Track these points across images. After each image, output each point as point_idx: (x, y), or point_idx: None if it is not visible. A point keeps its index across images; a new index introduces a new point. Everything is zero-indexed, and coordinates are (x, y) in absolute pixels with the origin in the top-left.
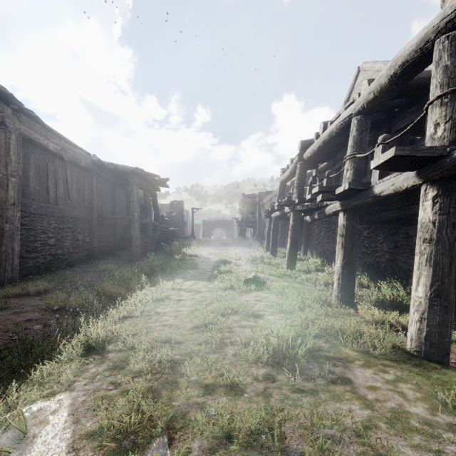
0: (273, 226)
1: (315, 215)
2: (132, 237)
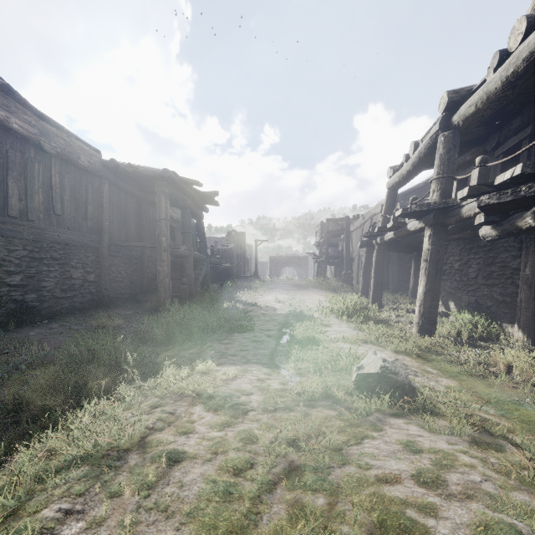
0: (377, 258)
1: (525, 218)
2: (158, 275)
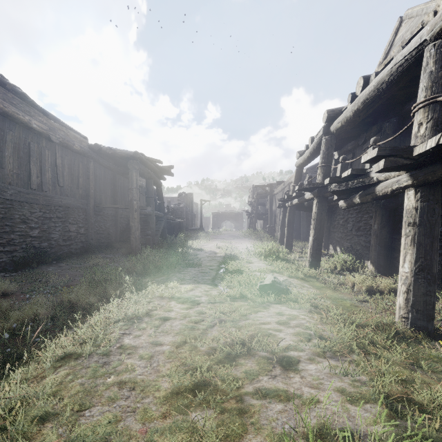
0: (289, 216)
1: (356, 198)
2: (131, 228)
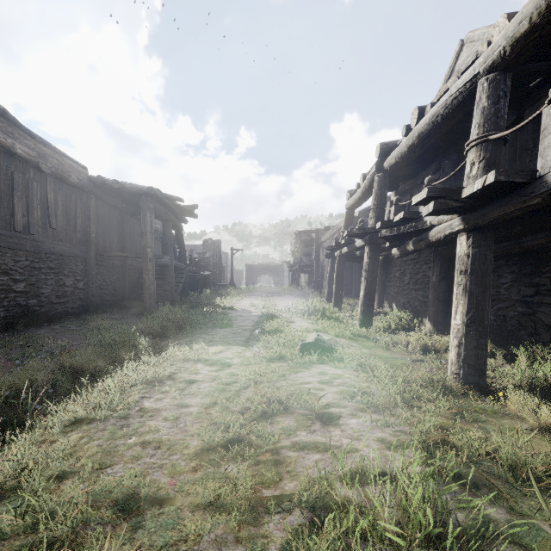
0: (338, 268)
1: (409, 245)
2: (144, 282)
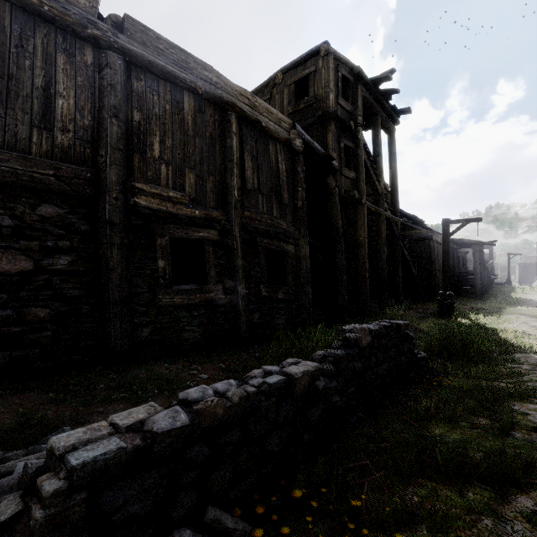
0: None
1: None
2: (475, 284)
